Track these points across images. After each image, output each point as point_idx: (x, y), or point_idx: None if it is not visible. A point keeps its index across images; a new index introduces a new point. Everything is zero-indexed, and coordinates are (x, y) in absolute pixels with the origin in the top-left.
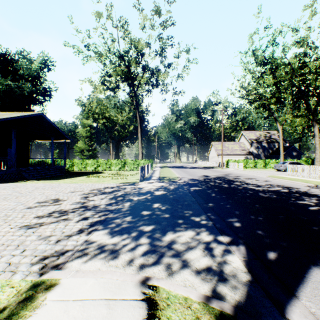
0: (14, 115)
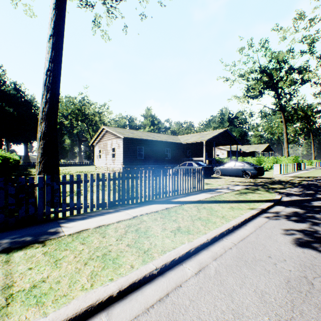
0: (263, 147)
